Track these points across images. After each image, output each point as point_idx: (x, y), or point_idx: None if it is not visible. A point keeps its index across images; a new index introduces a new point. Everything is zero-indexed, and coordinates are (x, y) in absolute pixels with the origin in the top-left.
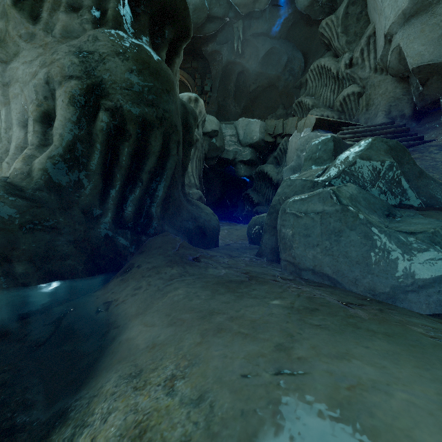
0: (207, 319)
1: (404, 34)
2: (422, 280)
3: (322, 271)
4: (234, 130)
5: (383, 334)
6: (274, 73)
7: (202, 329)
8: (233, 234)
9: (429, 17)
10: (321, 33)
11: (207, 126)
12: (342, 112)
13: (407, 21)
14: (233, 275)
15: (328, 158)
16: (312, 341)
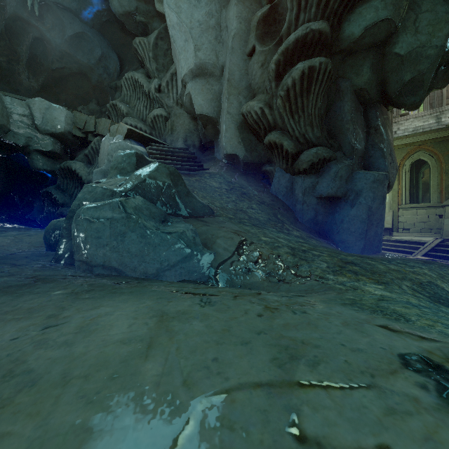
0: None
1: (193, 87)
2: (173, 262)
3: (110, 265)
4: (27, 109)
5: (129, 292)
6: (86, 61)
7: None
8: (24, 241)
9: (206, 83)
10: (135, 48)
11: None
12: (153, 128)
13: (194, 77)
14: (14, 281)
15: (131, 170)
16: (78, 306)
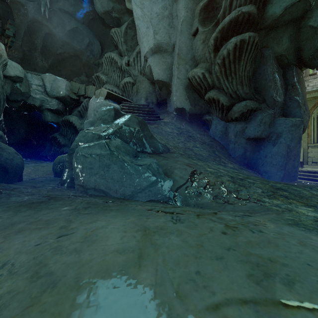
0: (9, 228)
1: (152, 60)
2: (143, 186)
3: (99, 188)
4: (41, 81)
5: (116, 210)
6: (79, 47)
7: (4, 234)
8: (39, 170)
9: (162, 57)
10: (112, 36)
11: (9, 70)
12: (124, 91)
13: (153, 54)
14: (35, 199)
15: (111, 121)
16: (81, 220)
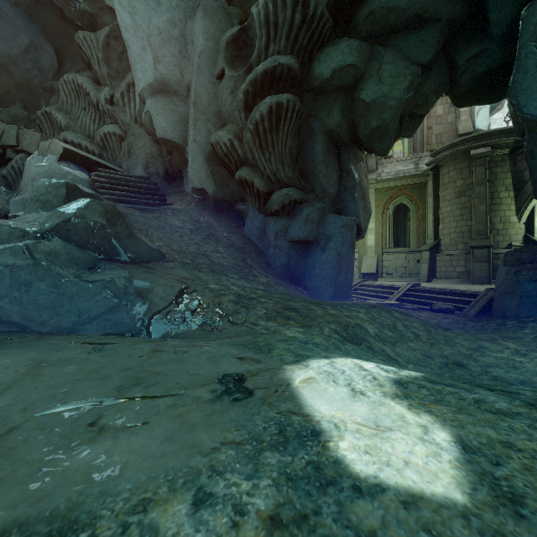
0: None
1: (153, 104)
2: (95, 314)
3: (10, 319)
4: None
5: (16, 346)
6: (5, 49)
7: None
8: None
9: (170, 102)
10: (79, 44)
11: None
12: (104, 148)
13: (154, 94)
14: None
15: (59, 205)
16: None
